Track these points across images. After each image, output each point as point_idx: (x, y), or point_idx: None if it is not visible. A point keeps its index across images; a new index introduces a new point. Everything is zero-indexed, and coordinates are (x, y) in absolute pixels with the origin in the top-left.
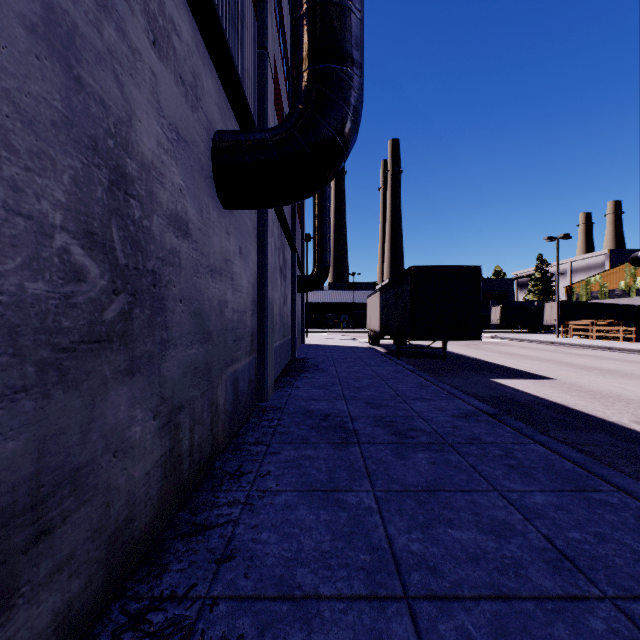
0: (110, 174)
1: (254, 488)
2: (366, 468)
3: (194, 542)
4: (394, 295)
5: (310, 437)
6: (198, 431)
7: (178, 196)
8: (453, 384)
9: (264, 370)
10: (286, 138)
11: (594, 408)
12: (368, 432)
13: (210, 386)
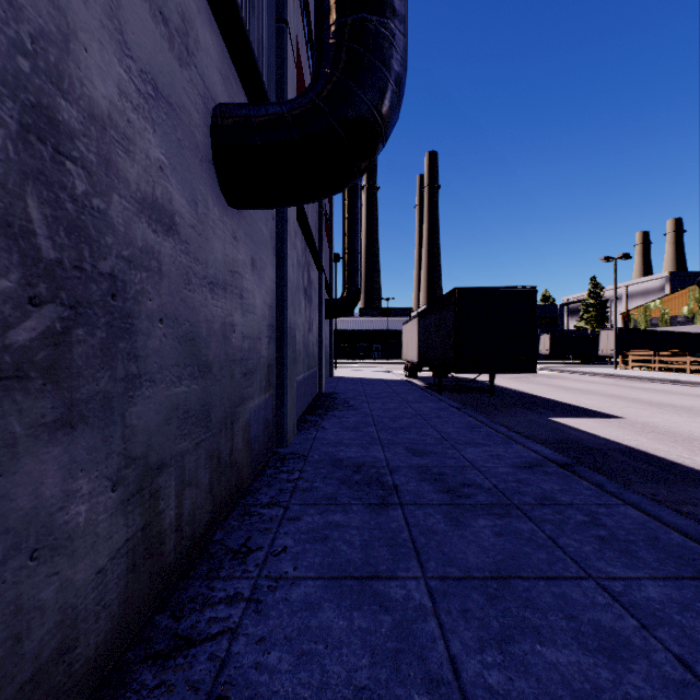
0: (23, 113)
1: (264, 574)
2: (413, 542)
3: (170, 669)
4: (435, 321)
5: (339, 496)
6: (190, 495)
7: (157, 175)
8: (506, 424)
9: (284, 409)
10: (308, 111)
11: (679, 454)
12: (412, 488)
13: (209, 434)
